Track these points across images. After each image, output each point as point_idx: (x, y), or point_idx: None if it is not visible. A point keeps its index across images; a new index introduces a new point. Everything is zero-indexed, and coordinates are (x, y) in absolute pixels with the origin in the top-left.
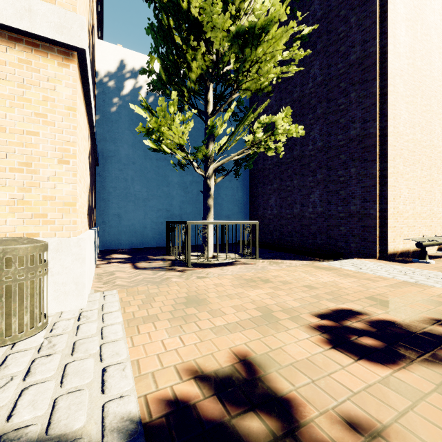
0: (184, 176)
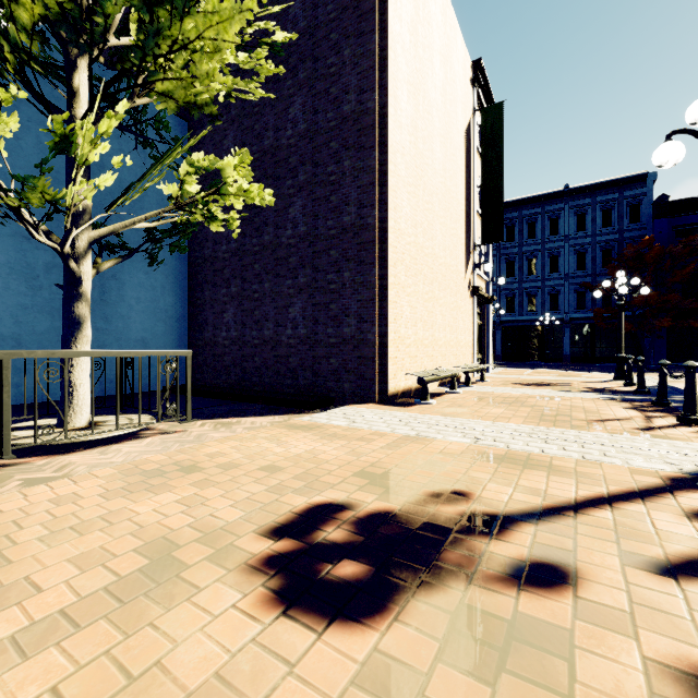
0: (27, 251)
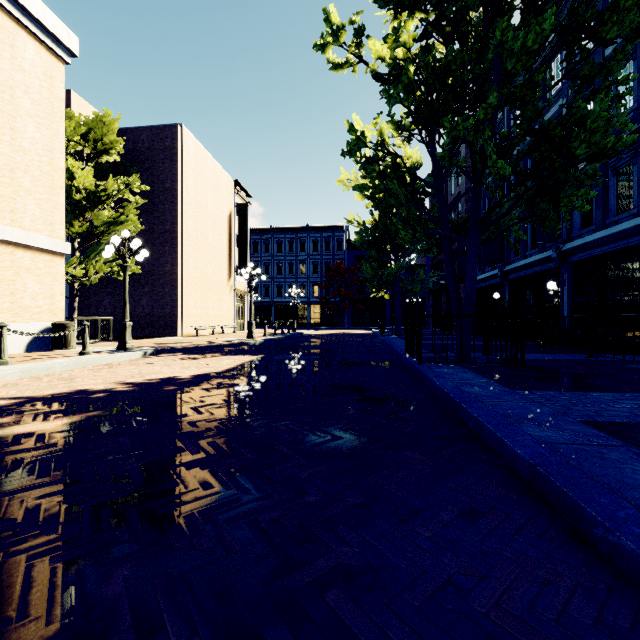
0: None
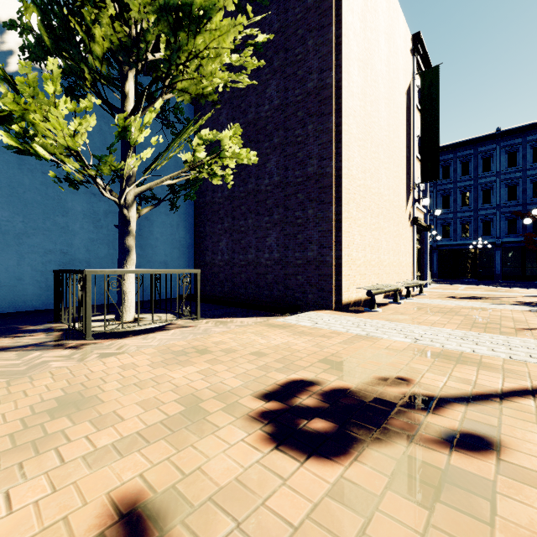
0: (93, 203)
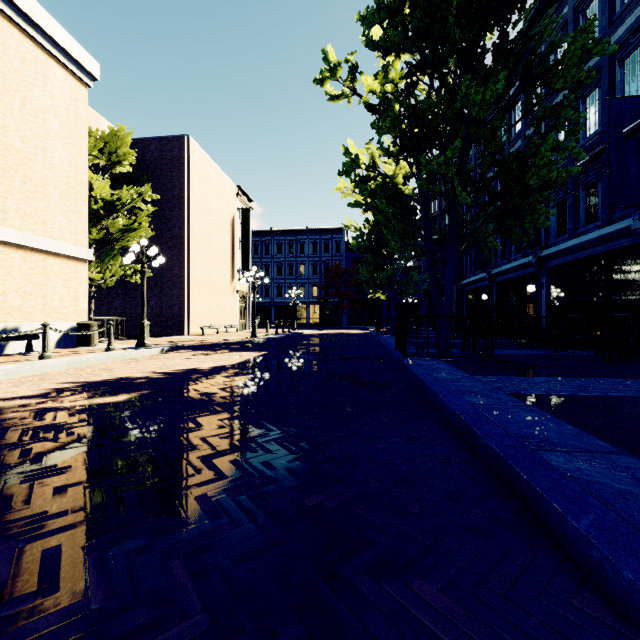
0: None
